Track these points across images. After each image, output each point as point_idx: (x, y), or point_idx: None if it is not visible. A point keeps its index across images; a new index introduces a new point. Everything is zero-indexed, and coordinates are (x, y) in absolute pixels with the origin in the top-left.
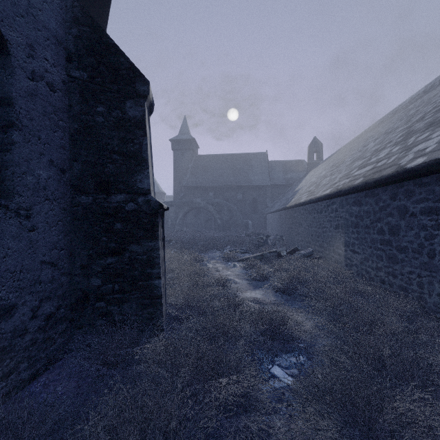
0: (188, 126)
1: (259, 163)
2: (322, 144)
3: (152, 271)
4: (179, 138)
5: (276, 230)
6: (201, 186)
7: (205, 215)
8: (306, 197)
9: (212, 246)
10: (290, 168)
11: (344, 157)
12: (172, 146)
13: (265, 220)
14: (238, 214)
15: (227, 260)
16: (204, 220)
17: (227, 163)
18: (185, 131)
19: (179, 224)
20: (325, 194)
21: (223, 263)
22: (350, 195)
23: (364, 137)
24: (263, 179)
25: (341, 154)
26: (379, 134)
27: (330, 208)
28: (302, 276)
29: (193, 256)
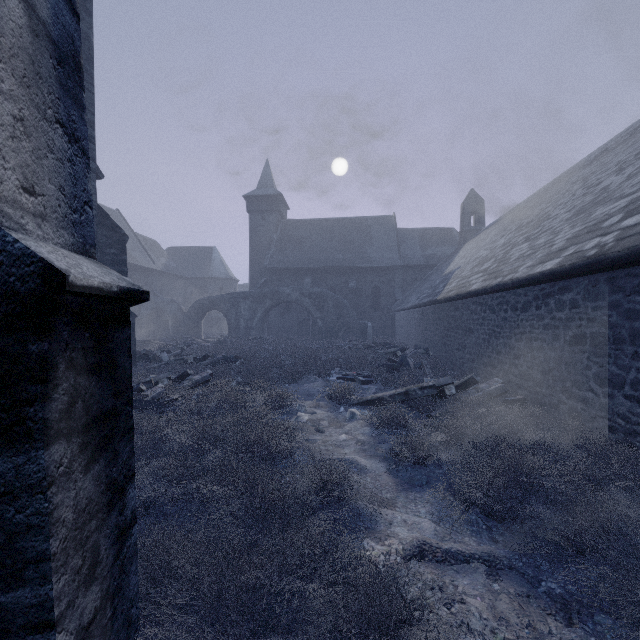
0: (271, 175)
1: (383, 232)
2: (483, 201)
3: (5, 600)
4: (258, 193)
5: (415, 338)
6: (292, 268)
7: (298, 313)
8: (483, 281)
9: (308, 368)
10: (431, 239)
11: (542, 211)
12: (247, 205)
13: (392, 321)
14: (351, 312)
15: (337, 402)
16: (297, 321)
17: (332, 233)
18: (268, 183)
19: (256, 328)
20: (544, 272)
21: (330, 409)
22: (624, 270)
23: (574, 179)
24: (389, 256)
25: (528, 210)
26: (621, 162)
27: (553, 301)
28: (530, 467)
29: (271, 395)
